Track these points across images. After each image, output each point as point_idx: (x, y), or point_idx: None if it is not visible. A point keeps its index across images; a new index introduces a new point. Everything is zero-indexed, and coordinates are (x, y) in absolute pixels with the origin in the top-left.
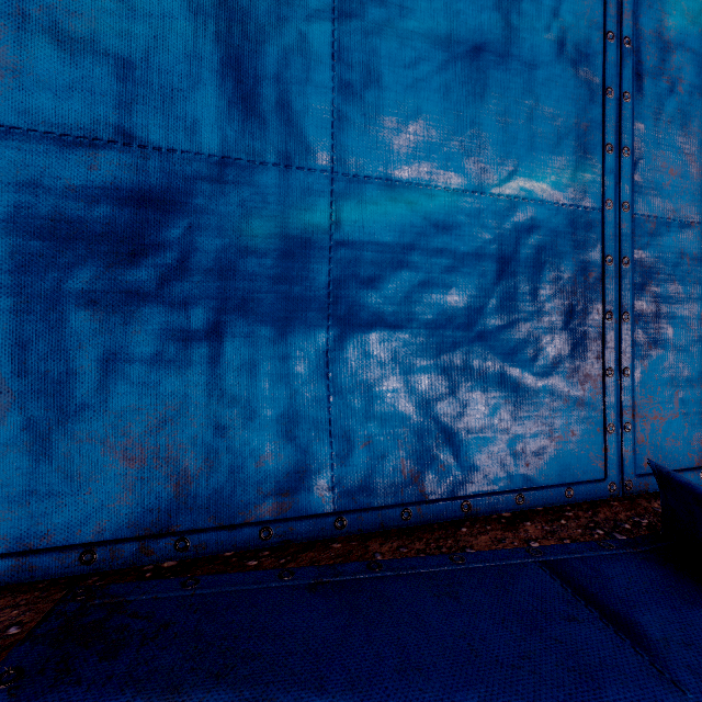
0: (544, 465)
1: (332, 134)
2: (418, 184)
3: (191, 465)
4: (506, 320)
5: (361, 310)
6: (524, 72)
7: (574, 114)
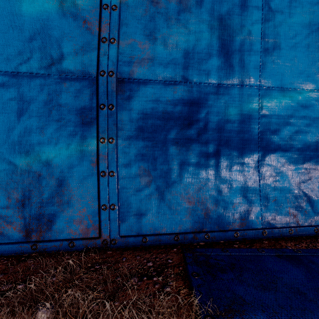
0: None
1: (260, 70)
2: (295, 89)
3: (208, 206)
4: None
5: (272, 144)
6: None
7: None
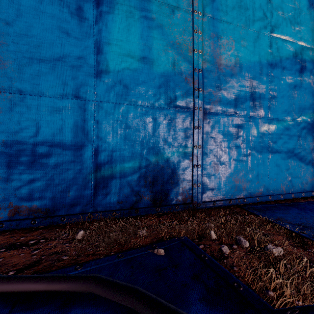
0: (308, 186)
1: (268, 109)
2: (283, 119)
3: (244, 183)
4: (300, 151)
5: (273, 149)
6: (304, 90)
7: (313, 99)
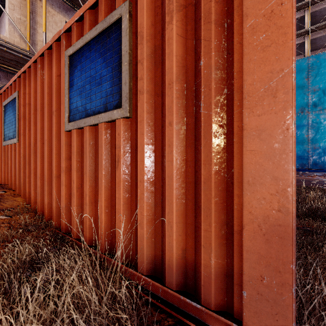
0: None
1: None
2: None
3: (321, 167)
4: None
5: None
6: None
7: None
